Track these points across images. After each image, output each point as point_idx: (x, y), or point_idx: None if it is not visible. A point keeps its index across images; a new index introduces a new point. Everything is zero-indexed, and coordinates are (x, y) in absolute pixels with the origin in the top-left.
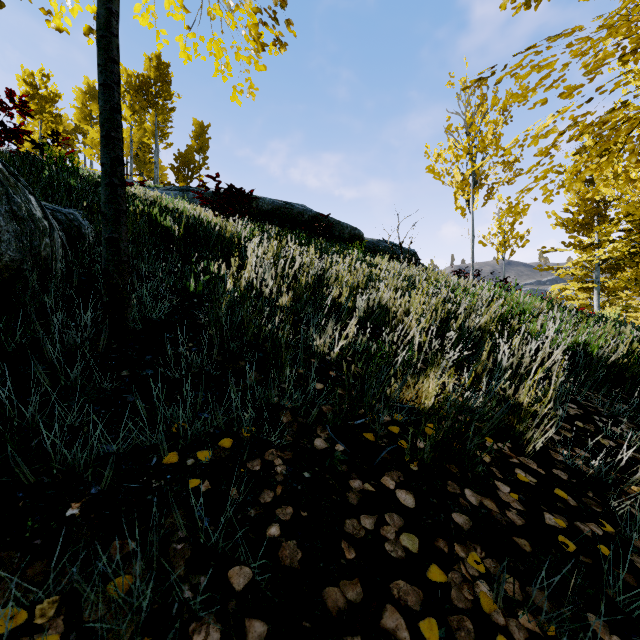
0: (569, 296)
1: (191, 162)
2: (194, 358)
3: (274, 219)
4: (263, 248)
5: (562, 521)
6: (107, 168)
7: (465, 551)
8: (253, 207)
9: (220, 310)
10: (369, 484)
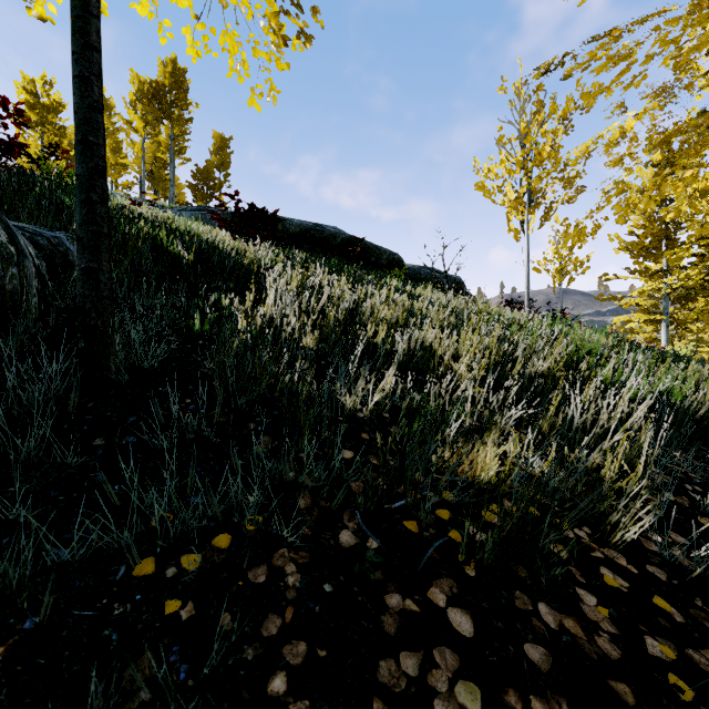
0: (633, 329)
1: (210, 179)
2: (189, 421)
3: (303, 243)
4: (286, 277)
5: (669, 649)
6: (83, 181)
7: (546, 708)
8: (277, 229)
9: (227, 356)
10: (411, 600)
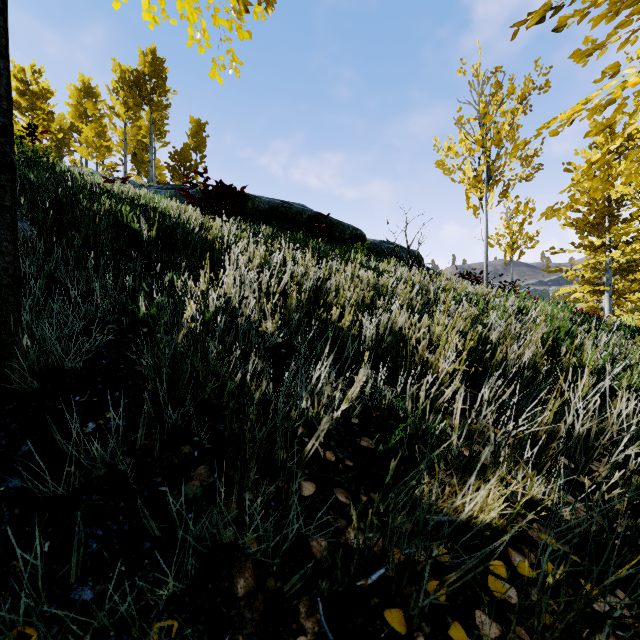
0: (577, 298)
1: (187, 160)
2: (96, 454)
3: (271, 219)
4: (249, 254)
5: None
6: None
7: None
8: (245, 206)
9: (163, 355)
10: None
